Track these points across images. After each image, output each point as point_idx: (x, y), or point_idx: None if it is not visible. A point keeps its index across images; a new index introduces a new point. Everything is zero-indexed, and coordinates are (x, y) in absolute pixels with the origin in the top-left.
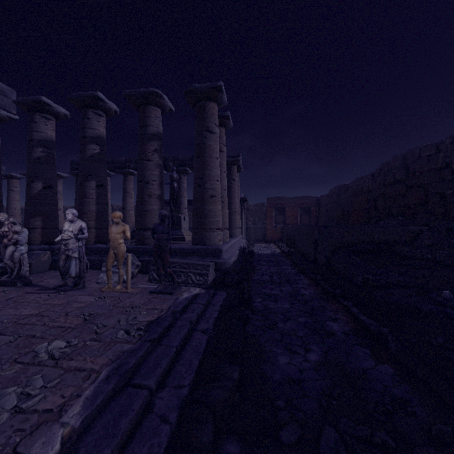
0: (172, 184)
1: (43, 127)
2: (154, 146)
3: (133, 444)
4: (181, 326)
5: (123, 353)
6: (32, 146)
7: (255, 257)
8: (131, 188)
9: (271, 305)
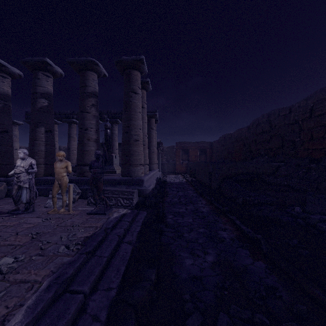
0: (106, 131)
1: (0, 83)
2: (92, 102)
3: None
4: (111, 240)
5: (62, 265)
6: None
7: (167, 184)
8: (74, 133)
9: (179, 220)
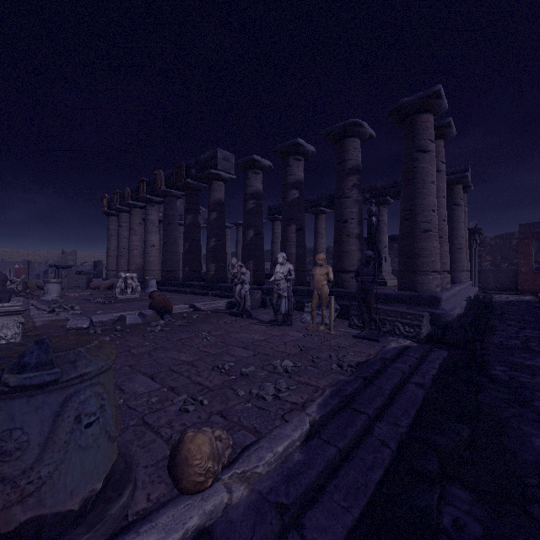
0: (369, 219)
1: (254, 181)
2: (353, 181)
3: (359, 449)
4: (392, 373)
5: (339, 381)
6: (246, 200)
7: (494, 313)
8: (322, 227)
9: (522, 378)
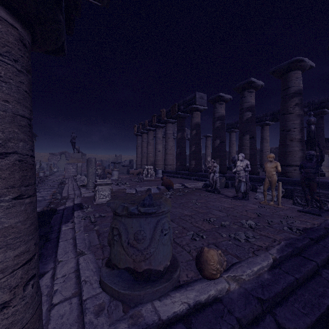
0: (308, 127)
1: (219, 109)
2: (295, 101)
3: (311, 282)
4: None
5: (291, 238)
6: (214, 121)
7: None
8: (267, 135)
9: None
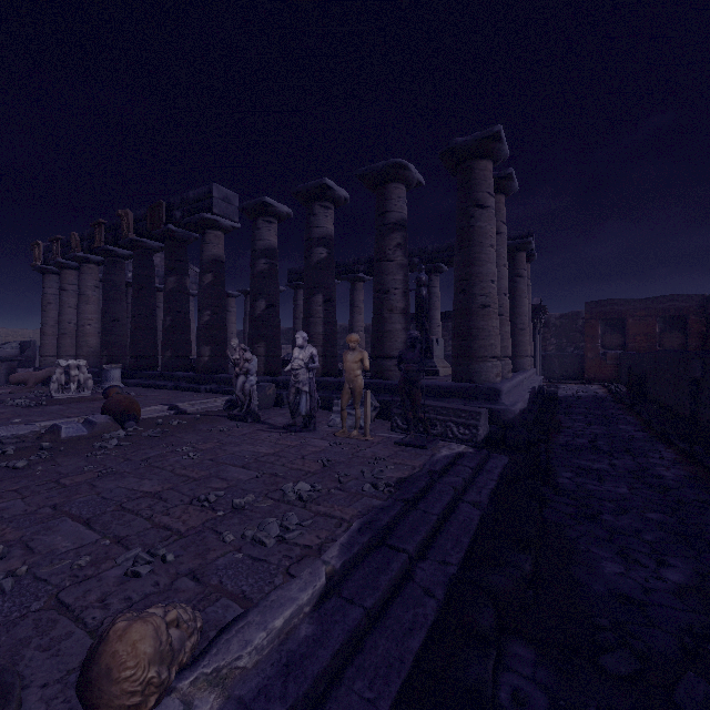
0: (418, 290)
1: (266, 233)
2: (397, 239)
3: (394, 606)
4: (441, 491)
5: (373, 508)
6: (255, 258)
7: (560, 406)
8: (360, 300)
9: (590, 485)
